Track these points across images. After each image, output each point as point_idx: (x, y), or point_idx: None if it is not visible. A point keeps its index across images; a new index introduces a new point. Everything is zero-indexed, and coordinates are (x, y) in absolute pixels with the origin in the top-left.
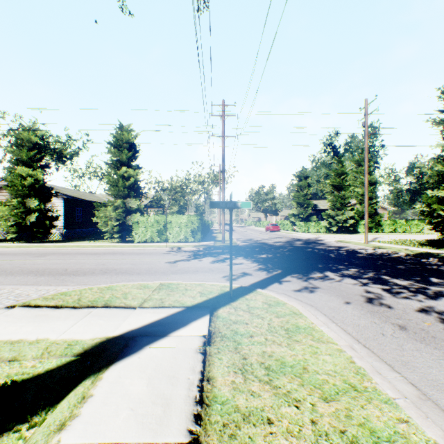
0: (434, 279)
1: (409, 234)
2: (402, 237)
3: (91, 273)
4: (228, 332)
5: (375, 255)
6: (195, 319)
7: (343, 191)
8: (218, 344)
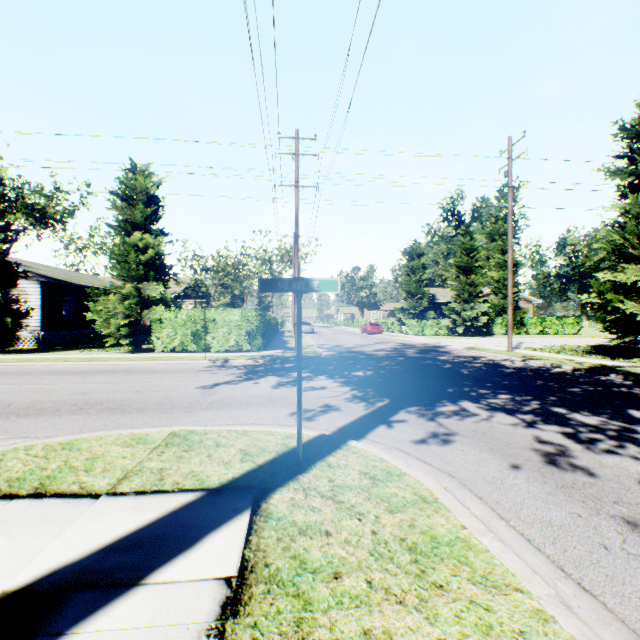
0: (636, 413)
1: (563, 336)
2: (556, 342)
3: (53, 411)
4: (285, 564)
5: (529, 370)
6: (219, 525)
7: (473, 275)
8: (258, 609)
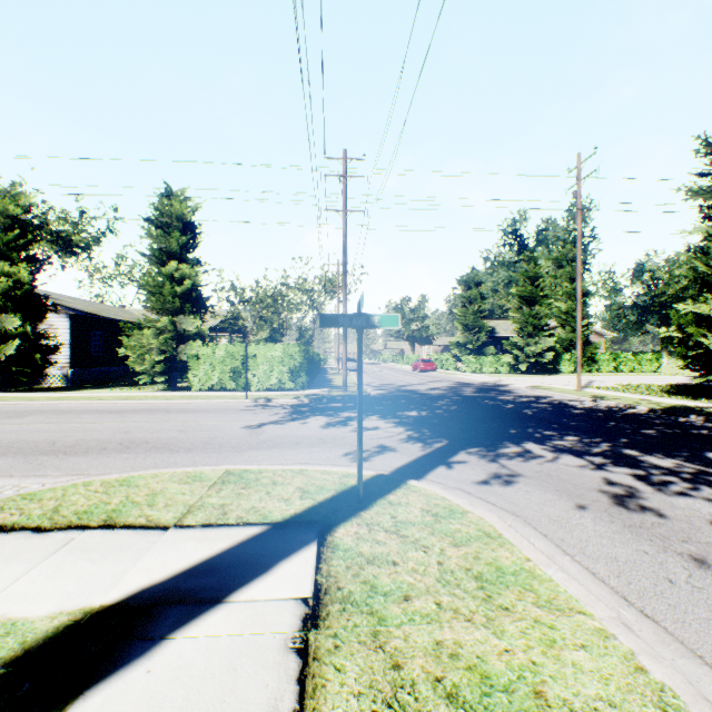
0: None
1: (640, 375)
2: (632, 380)
3: (100, 450)
4: (357, 588)
5: (599, 411)
6: (289, 554)
7: (537, 305)
8: (336, 623)
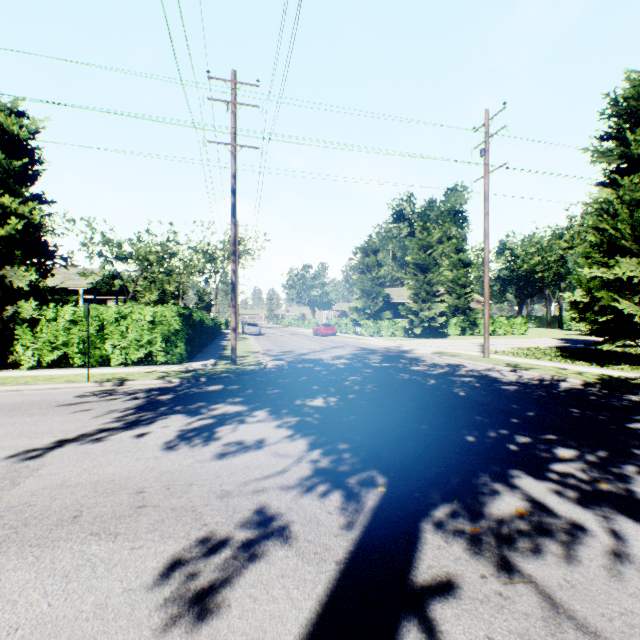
0: None
1: (514, 337)
2: (515, 343)
3: None
4: None
5: (535, 387)
6: None
7: (430, 273)
8: None
